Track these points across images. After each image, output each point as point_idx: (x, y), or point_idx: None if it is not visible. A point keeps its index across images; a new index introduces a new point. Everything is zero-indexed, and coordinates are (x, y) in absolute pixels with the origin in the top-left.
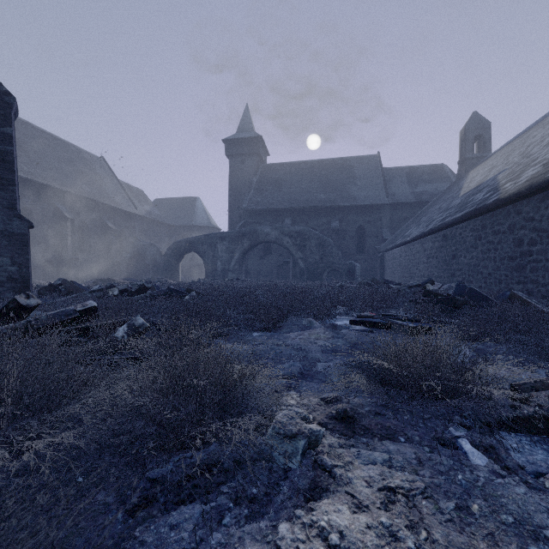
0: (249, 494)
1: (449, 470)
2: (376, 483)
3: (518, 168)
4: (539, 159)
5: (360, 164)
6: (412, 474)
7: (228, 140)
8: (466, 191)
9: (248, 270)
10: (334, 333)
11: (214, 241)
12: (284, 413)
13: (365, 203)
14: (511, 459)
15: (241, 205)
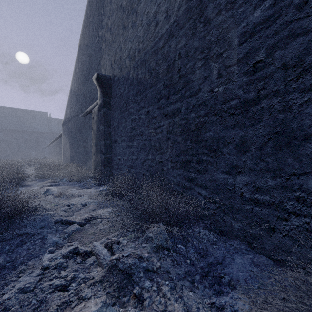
0: None
1: None
2: None
3: None
4: None
5: (39, 114)
6: None
7: None
8: None
9: None
10: None
11: None
12: None
13: (39, 131)
14: None
15: None
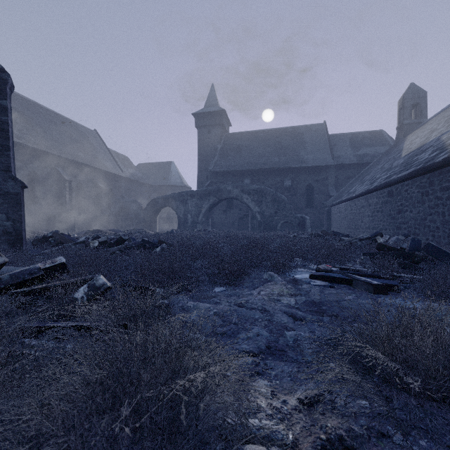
0: None
1: None
2: None
3: None
4: None
5: (309, 131)
6: None
7: (197, 113)
8: (408, 152)
9: (213, 222)
10: (296, 289)
11: (185, 198)
12: None
13: (314, 165)
14: None
15: (208, 168)
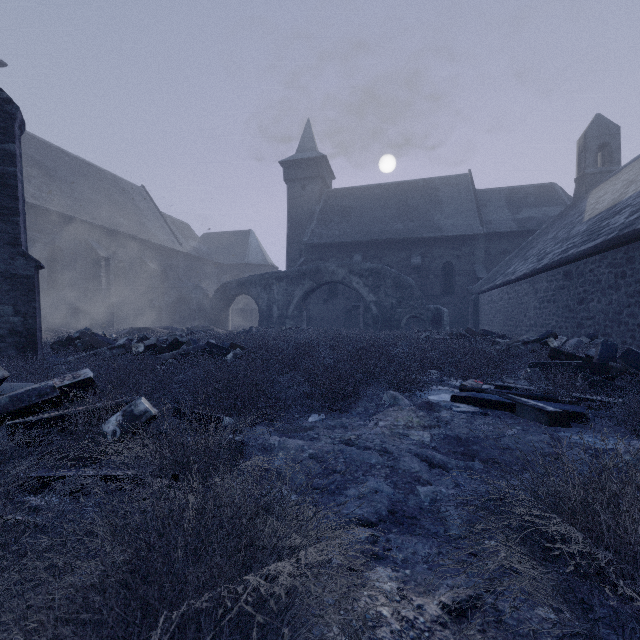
0: None
1: None
2: None
3: None
4: None
5: (447, 186)
6: None
7: (286, 162)
8: (593, 215)
9: (309, 316)
10: (432, 417)
11: (270, 282)
12: None
13: (454, 234)
14: None
15: (301, 239)
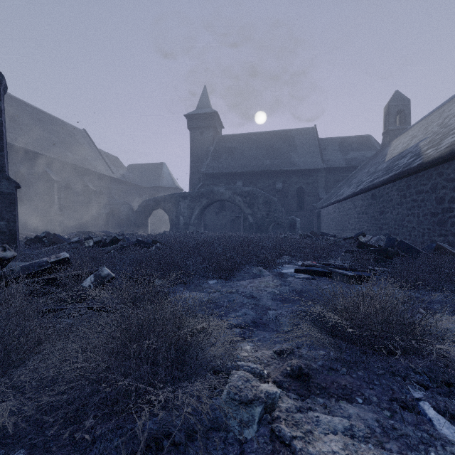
0: None
1: (418, 444)
2: None
3: (438, 136)
4: None
5: (300, 135)
6: (377, 448)
7: (189, 115)
8: (390, 157)
9: (206, 224)
10: (282, 281)
11: (178, 200)
12: (239, 374)
13: (304, 168)
14: None
15: (200, 169)
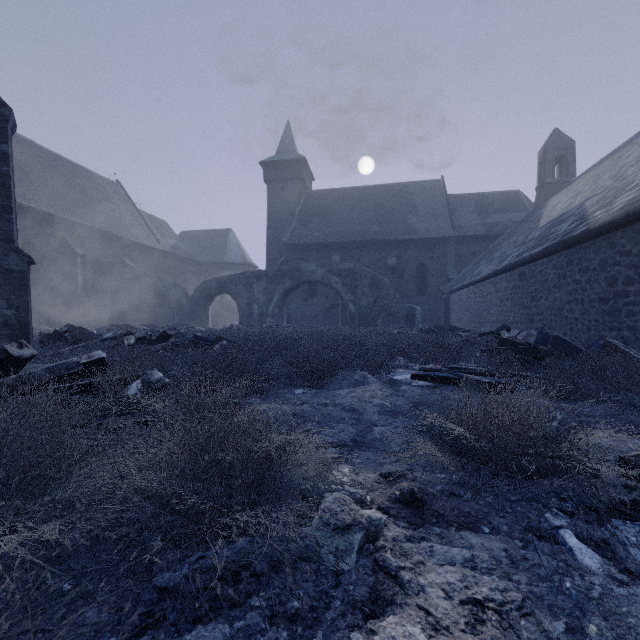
0: (288, 609)
1: (553, 574)
2: (456, 593)
3: (610, 193)
4: (636, 183)
5: (421, 190)
6: (503, 580)
7: (266, 162)
8: (546, 222)
9: (289, 315)
10: (393, 390)
11: (250, 281)
12: (334, 496)
13: (427, 236)
14: (633, 559)
15: (281, 239)
